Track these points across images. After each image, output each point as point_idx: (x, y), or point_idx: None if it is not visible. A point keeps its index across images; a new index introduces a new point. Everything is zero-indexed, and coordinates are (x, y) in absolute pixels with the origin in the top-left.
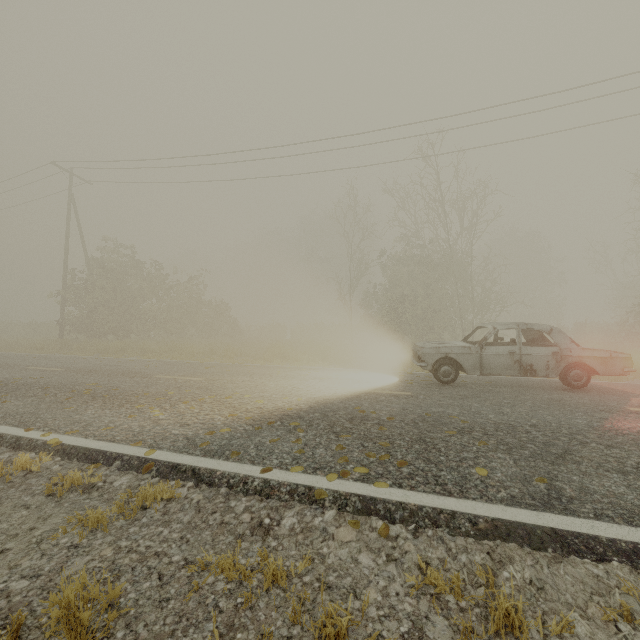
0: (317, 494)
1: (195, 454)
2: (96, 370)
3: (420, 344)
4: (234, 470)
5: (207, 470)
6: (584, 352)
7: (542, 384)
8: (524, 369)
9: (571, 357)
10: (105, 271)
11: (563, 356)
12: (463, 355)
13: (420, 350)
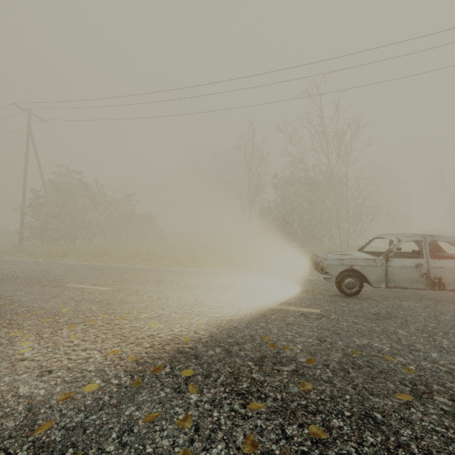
0: None
1: None
2: (17, 277)
3: (321, 255)
4: None
5: None
6: None
7: (443, 295)
8: (432, 282)
9: None
10: (56, 190)
11: None
12: (368, 267)
13: (323, 262)
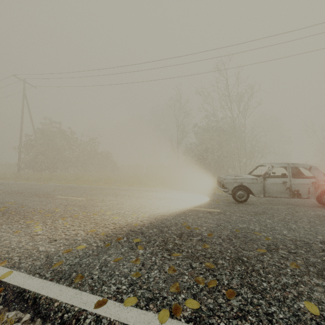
0: None
1: (45, 276)
2: (22, 192)
3: (223, 176)
4: (71, 301)
5: (46, 300)
6: None
7: (301, 202)
8: (293, 193)
9: (324, 185)
10: (43, 135)
11: (319, 185)
12: (252, 184)
13: (224, 180)
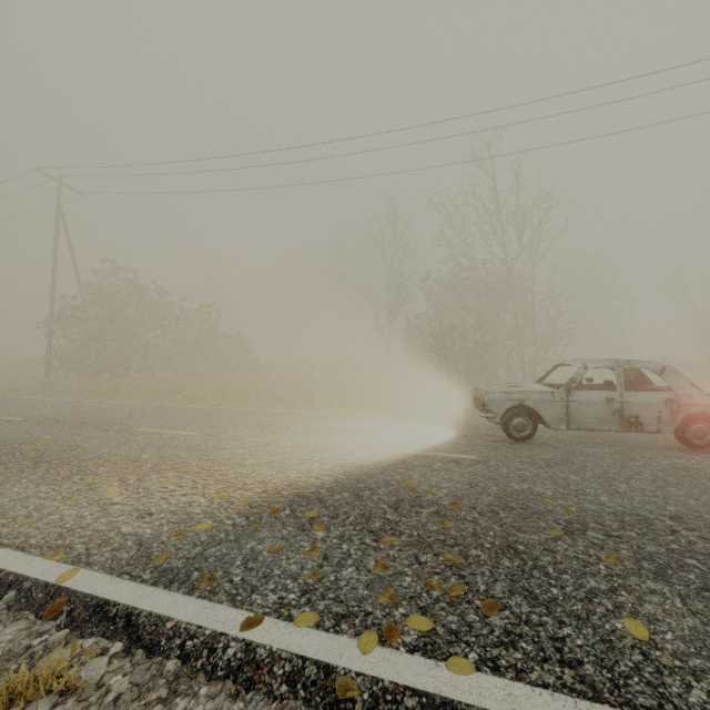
0: (340, 687)
1: (141, 579)
2: (65, 420)
3: (484, 387)
4: (197, 619)
5: (151, 618)
6: (709, 399)
7: (646, 441)
8: (627, 422)
9: (692, 406)
10: (99, 297)
11: (681, 405)
12: (543, 403)
13: (485, 396)
